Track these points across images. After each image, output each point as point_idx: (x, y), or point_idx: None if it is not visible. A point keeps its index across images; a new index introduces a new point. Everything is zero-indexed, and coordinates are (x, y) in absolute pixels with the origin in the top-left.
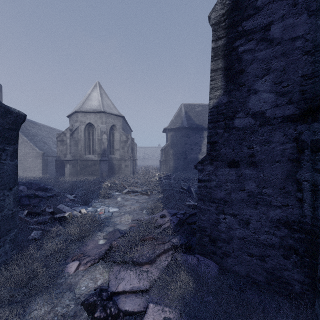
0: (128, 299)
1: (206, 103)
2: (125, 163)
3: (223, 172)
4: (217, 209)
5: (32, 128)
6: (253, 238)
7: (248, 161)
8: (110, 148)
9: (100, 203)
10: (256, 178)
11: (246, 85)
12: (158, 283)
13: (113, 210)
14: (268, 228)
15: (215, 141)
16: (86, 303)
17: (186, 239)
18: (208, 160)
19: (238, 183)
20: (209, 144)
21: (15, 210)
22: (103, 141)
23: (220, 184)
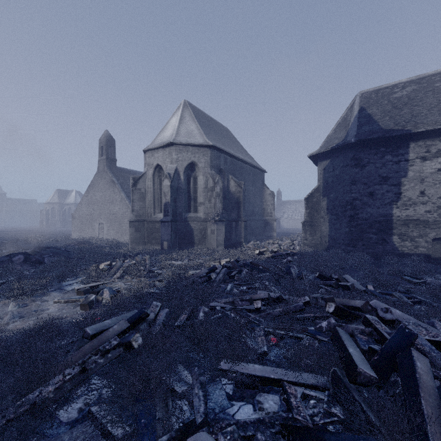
0: None
1: (435, 71)
2: (211, 226)
3: None
4: None
5: None
6: None
7: None
8: (189, 202)
9: None
10: None
11: None
12: None
13: None
14: None
15: None
16: None
17: None
18: None
19: None
20: None
21: None
22: (165, 190)
23: None
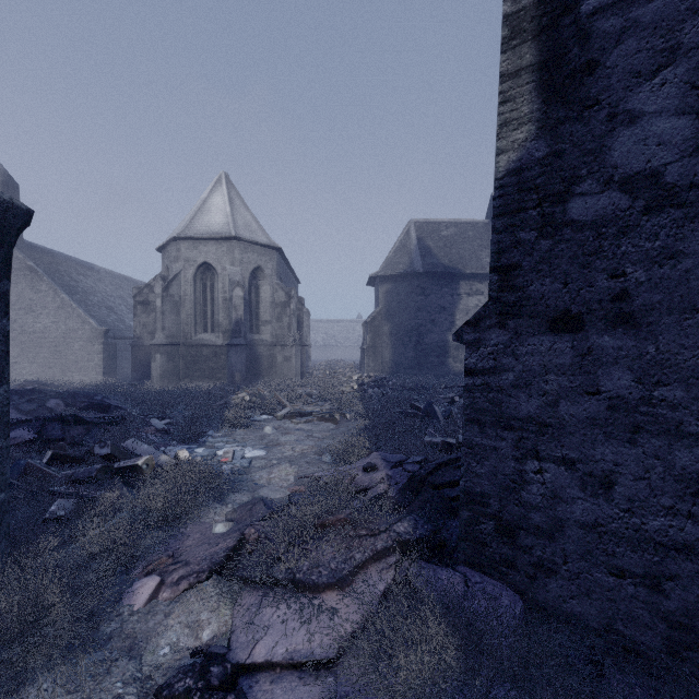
0: (279, 686)
1: (466, 219)
2: (283, 352)
3: (537, 347)
4: (518, 447)
5: (83, 278)
6: (626, 525)
7: (611, 312)
8: (251, 320)
9: (224, 438)
10: (635, 358)
11: (603, 104)
12: (361, 644)
13: (254, 455)
14: (671, 498)
15: (514, 263)
16: (164, 696)
17: (430, 524)
18: (494, 317)
19: (581, 375)
20: (496, 272)
21: (2, 446)
22: (235, 302)
23: (528, 378)
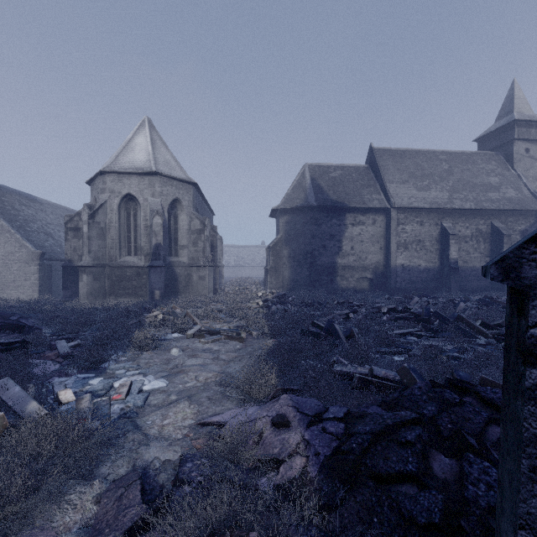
0: None
1: (350, 164)
2: (198, 272)
3: None
4: None
5: (25, 208)
6: None
7: None
8: (170, 244)
9: (128, 363)
10: None
11: None
12: None
13: (153, 387)
14: None
15: None
16: None
17: None
18: None
19: None
20: None
21: None
22: (155, 229)
23: None
